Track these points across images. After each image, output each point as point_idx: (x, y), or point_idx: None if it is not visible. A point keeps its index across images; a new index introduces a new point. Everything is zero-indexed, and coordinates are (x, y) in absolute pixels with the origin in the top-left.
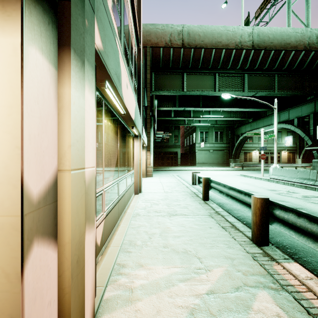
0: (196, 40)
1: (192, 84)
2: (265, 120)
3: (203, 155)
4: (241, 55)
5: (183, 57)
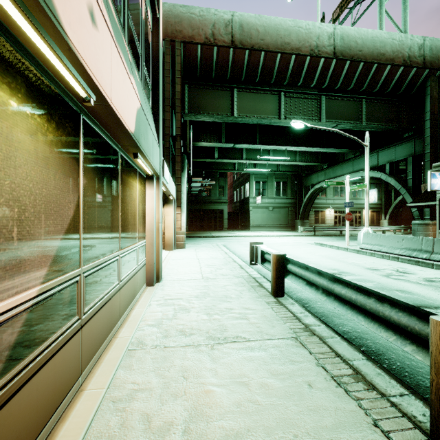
0: (253, 37)
1: (245, 106)
2: (345, 166)
3: (260, 215)
4: (317, 67)
5: (232, 63)
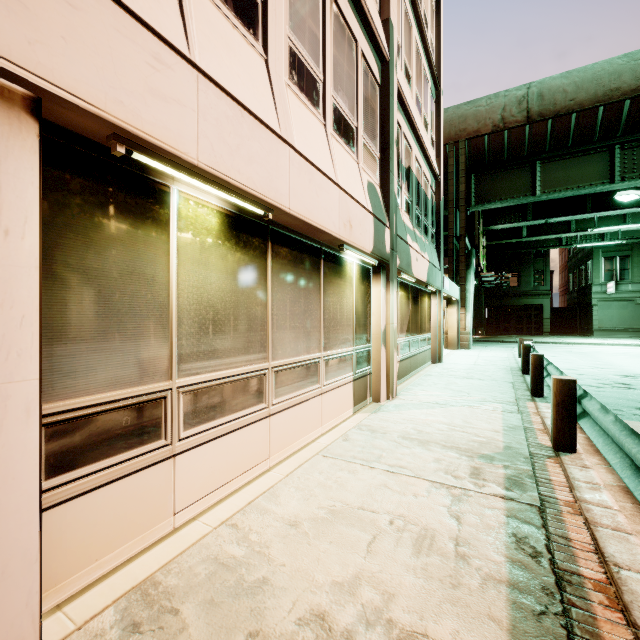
0: (557, 102)
1: (553, 179)
2: None
3: (614, 312)
4: None
5: (529, 139)
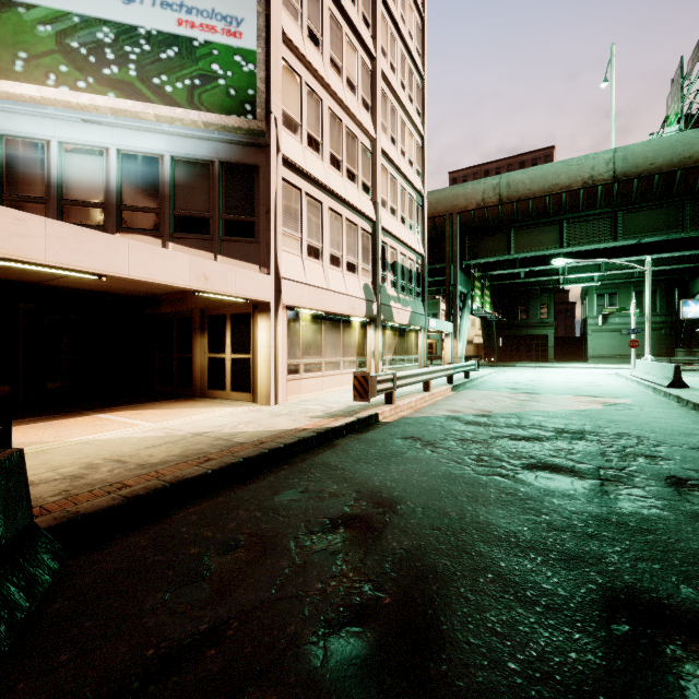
0: (519, 191)
1: (522, 242)
2: None
3: (605, 341)
4: (596, 194)
5: (503, 214)
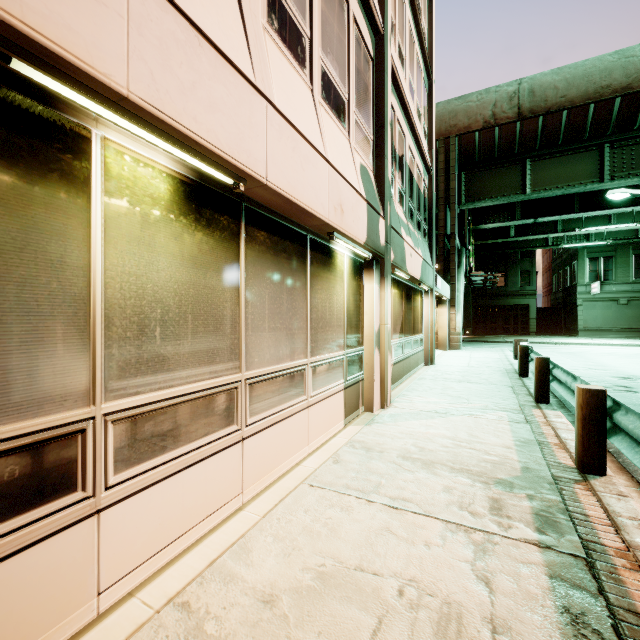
0: (548, 99)
1: (543, 177)
2: None
3: (599, 312)
4: None
5: (520, 136)
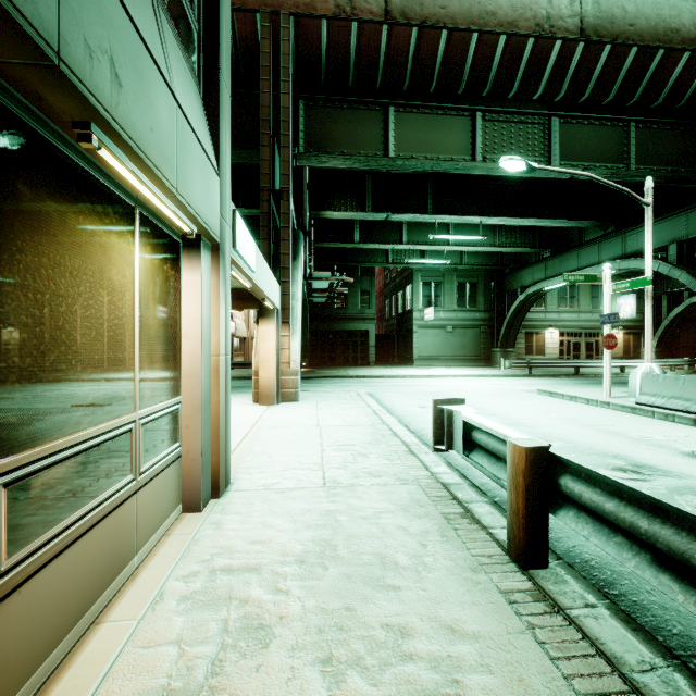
0: (425, 3)
1: (410, 138)
2: (585, 252)
3: (430, 340)
4: (548, 58)
5: (386, 55)
